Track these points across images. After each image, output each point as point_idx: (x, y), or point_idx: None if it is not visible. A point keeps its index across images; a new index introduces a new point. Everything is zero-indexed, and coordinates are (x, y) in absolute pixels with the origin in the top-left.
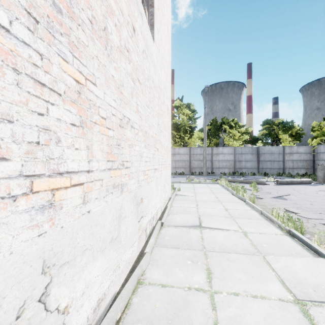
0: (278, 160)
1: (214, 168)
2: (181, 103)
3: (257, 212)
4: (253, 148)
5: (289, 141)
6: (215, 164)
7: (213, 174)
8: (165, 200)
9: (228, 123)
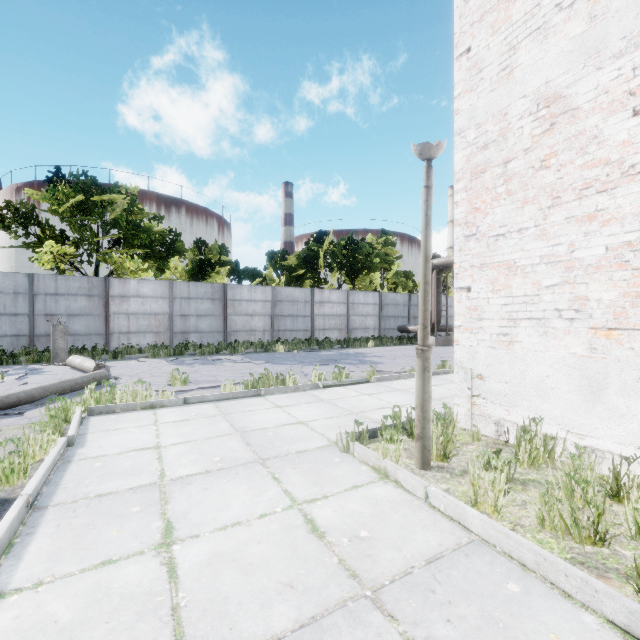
0: None
1: None
2: None
3: (410, 378)
4: None
5: None
6: None
7: None
8: None
9: None
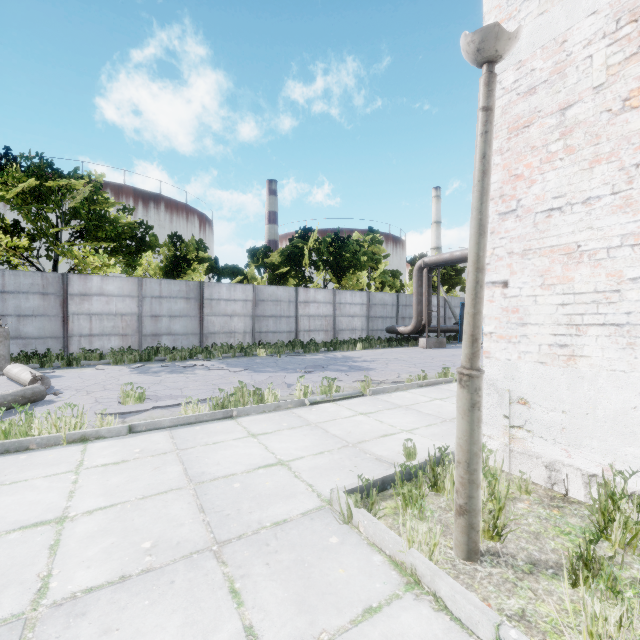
0: None
1: None
2: None
3: (409, 389)
4: None
5: None
6: None
7: None
8: None
9: None
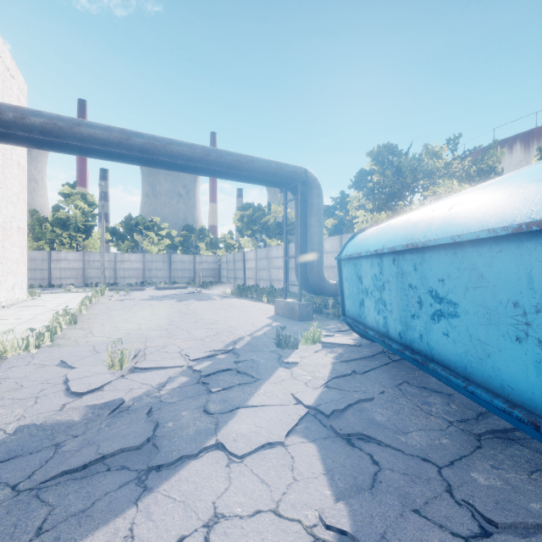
0: (189, 269)
1: (118, 278)
2: (73, 191)
3: None
4: (165, 256)
5: (207, 250)
6: (120, 273)
7: (116, 285)
8: (14, 299)
9: (147, 223)
